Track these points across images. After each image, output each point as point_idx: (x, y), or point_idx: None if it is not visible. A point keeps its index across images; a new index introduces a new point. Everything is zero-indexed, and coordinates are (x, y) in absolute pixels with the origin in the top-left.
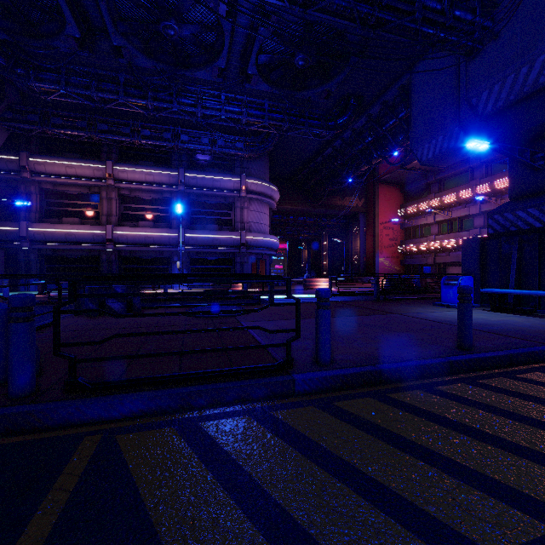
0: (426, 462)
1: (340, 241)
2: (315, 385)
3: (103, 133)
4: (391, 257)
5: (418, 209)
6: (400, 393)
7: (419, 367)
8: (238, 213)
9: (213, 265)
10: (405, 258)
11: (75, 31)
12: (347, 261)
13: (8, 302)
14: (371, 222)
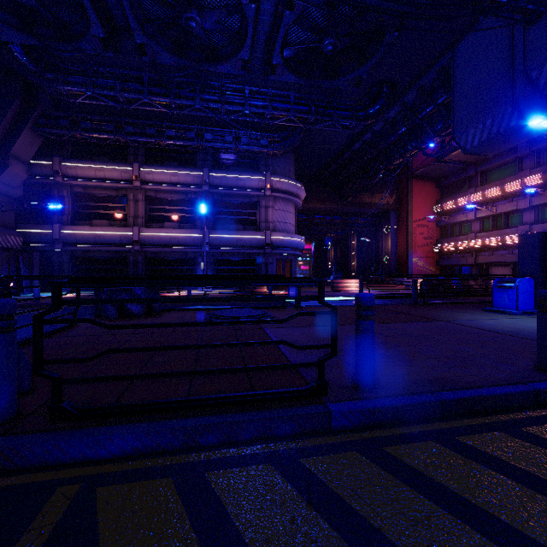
0: None
1: (369, 240)
2: (357, 419)
3: (129, 135)
4: (425, 257)
5: (456, 205)
6: (475, 436)
7: (494, 397)
8: (263, 212)
9: (237, 266)
10: (441, 258)
11: (99, 31)
12: (377, 261)
13: None
14: (403, 220)
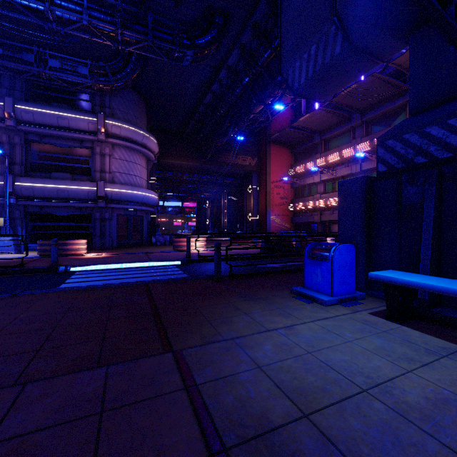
0: None
1: (235, 199)
2: None
3: None
4: (282, 215)
5: (306, 169)
6: None
7: None
8: (98, 160)
9: (64, 222)
10: (295, 216)
11: None
12: (243, 218)
13: None
14: (263, 181)
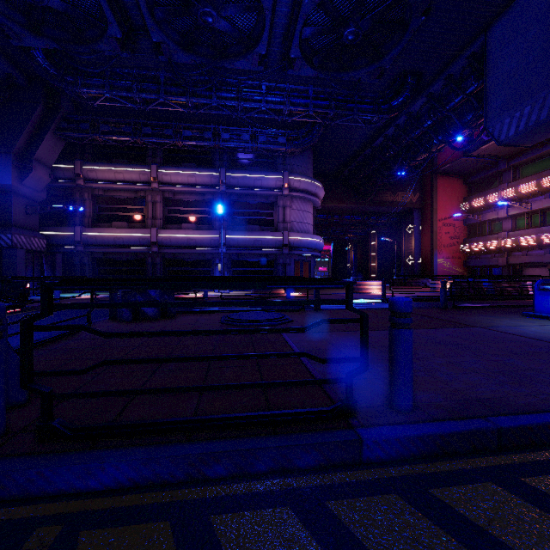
0: None
1: (390, 240)
2: (394, 449)
3: (147, 136)
4: (451, 258)
5: (486, 202)
6: (546, 478)
7: None
8: (281, 212)
9: (254, 267)
10: (469, 258)
11: (116, 32)
12: (399, 262)
13: None
14: (428, 219)
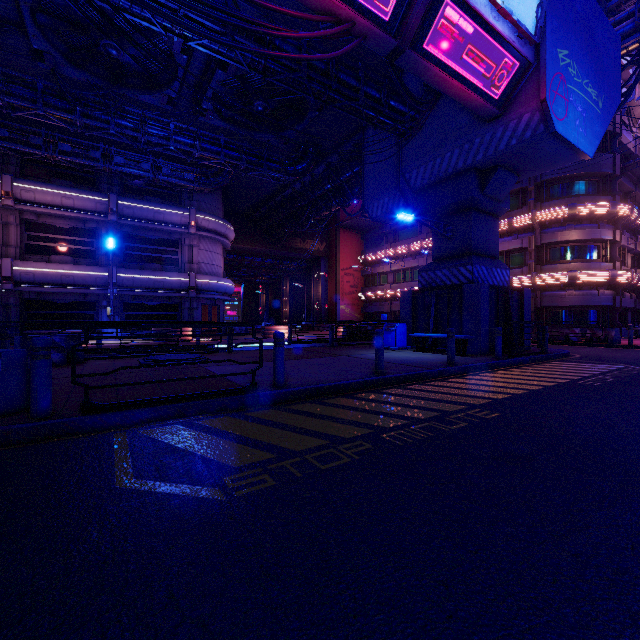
0: (331, 421)
1: (301, 286)
2: (273, 398)
3: (1, 140)
4: (352, 304)
5: (376, 258)
6: (329, 400)
7: (344, 385)
8: (186, 252)
9: (154, 311)
10: (365, 305)
11: None
12: (309, 307)
13: (33, 343)
14: (333, 268)
